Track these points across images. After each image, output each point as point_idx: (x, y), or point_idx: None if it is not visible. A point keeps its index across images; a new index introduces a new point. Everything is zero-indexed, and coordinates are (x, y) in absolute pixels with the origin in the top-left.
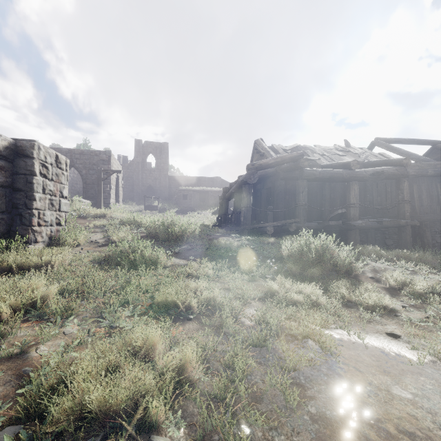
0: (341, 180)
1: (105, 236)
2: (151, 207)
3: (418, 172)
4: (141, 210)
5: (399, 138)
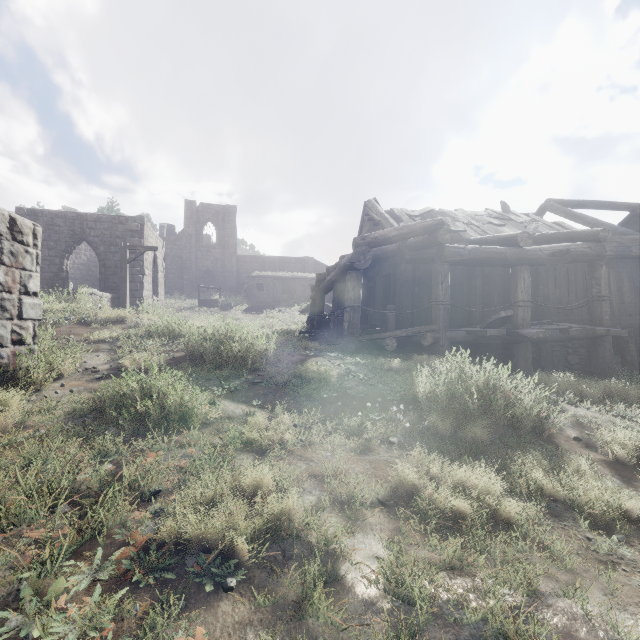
0: (503, 263)
1: (112, 358)
2: (209, 302)
3: (617, 251)
4: (193, 307)
5: (582, 200)
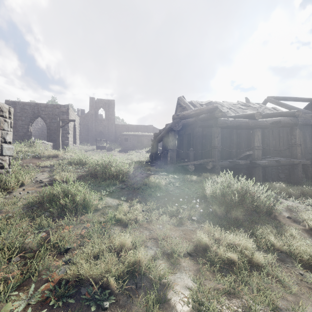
0: (247, 127)
1: (50, 175)
2: (101, 147)
3: (303, 122)
4: (93, 149)
5: (285, 97)
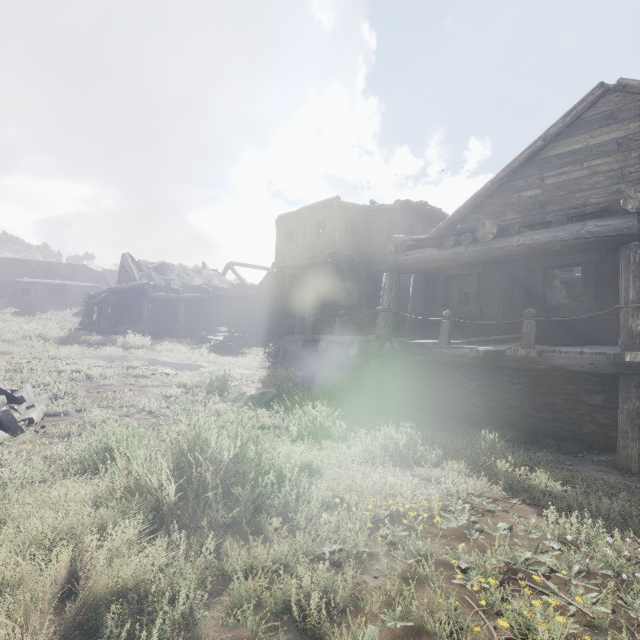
0: (174, 301)
1: None
2: None
3: (236, 294)
4: None
5: (245, 264)
